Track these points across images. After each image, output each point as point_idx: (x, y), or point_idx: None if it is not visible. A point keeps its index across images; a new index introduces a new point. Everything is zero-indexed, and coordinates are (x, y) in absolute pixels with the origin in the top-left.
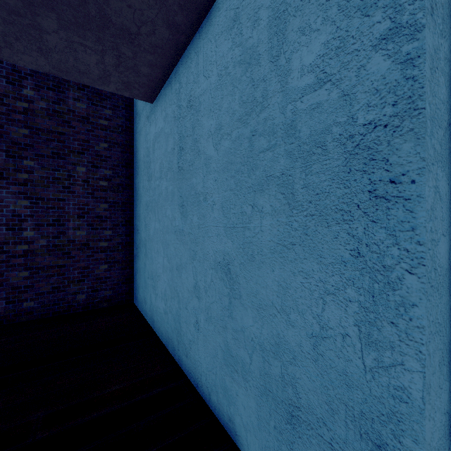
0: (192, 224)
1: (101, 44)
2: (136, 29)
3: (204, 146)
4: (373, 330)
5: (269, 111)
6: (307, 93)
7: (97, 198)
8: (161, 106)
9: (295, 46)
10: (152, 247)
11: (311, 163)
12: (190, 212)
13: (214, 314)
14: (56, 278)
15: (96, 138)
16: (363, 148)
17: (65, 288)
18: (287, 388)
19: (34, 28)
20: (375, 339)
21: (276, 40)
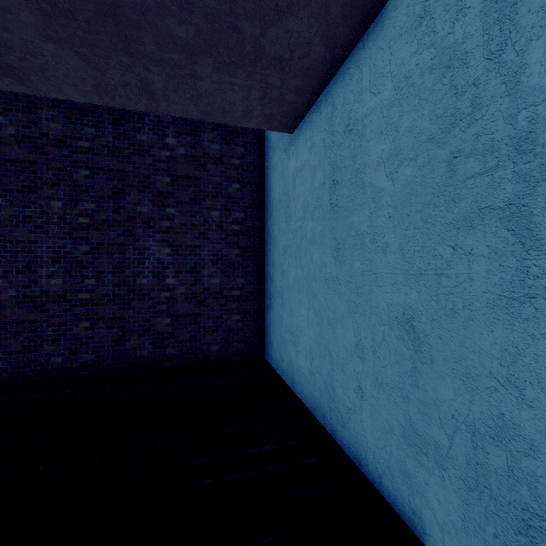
0: (352, 271)
1: (250, 79)
2: (289, 55)
3: (370, 177)
4: None
5: (484, 124)
6: None
7: (230, 243)
8: (304, 135)
9: (535, 32)
10: (292, 297)
11: None
12: (349, 256)
13: (387, 380)
14: (193, 327)
15: (228, 179)
16: None
17: (200, 337)
18: (518, 487)
19: (191, 77)
20: None
21: (497, 30)
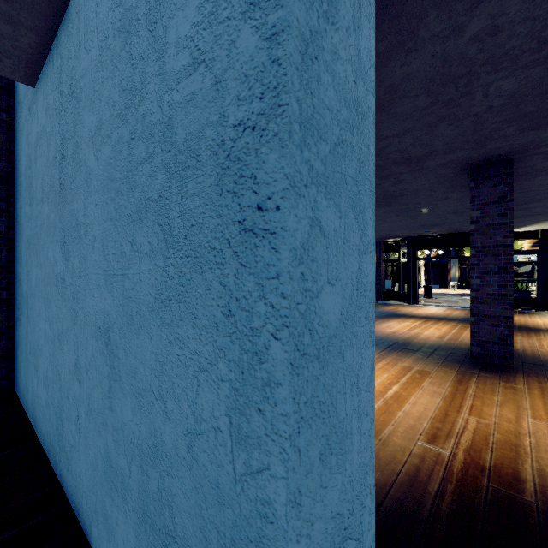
0: (74, 271)
1: None
2: None
3: (85, 154)
4: (243, 422)
5: (147, 103)
6: (183, 78)
7: None
8: (42, 91)
9: (172, 9)
10: (34, 306)
11: (186, 180)
12: (71, 253)
13: (95, 405)
14: None
15: None
16: (233, 159)
17: None
18: (164, 511)
19: None
20: (245, 434)
21: None
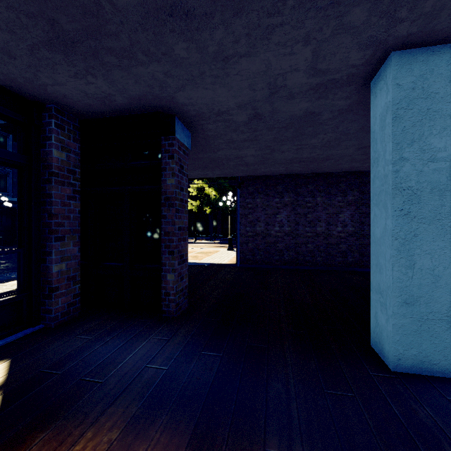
0: None
1: None
2: None
3: None
4: None
5: None
6: None
7: None
8: None
9: None
10: None
11: None
12: None
13: None
14: None
15: None
16: None
17: None
18: None
19: None
20: None
21: None
